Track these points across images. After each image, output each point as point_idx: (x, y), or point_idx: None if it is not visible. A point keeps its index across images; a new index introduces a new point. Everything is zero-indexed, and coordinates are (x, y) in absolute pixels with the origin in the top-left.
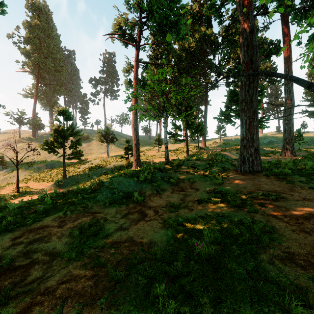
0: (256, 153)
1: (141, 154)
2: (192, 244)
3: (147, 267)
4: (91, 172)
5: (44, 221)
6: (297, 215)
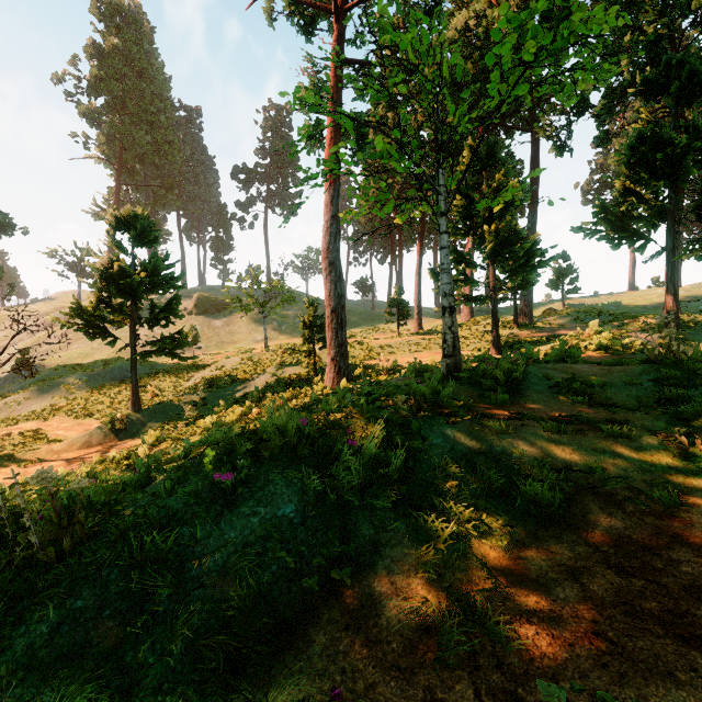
0: None
1: (352, 343)
2: None
3: None
4: (210, 392)
5: None
6: None
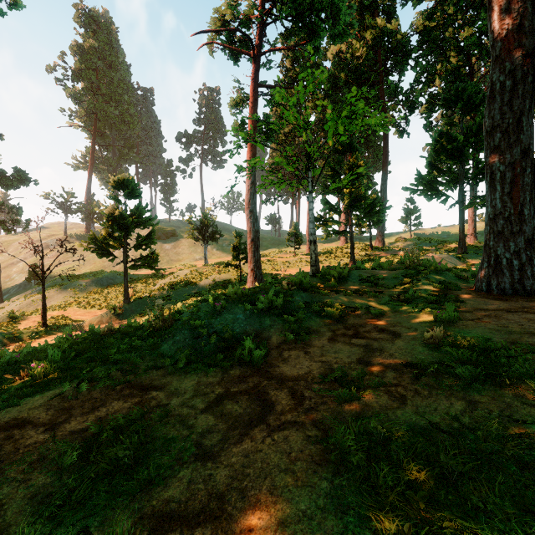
0: (531, 248)
1: (263, 260)
2: None
3: None
4: (173, 292)
5: (25, 405)
6: None
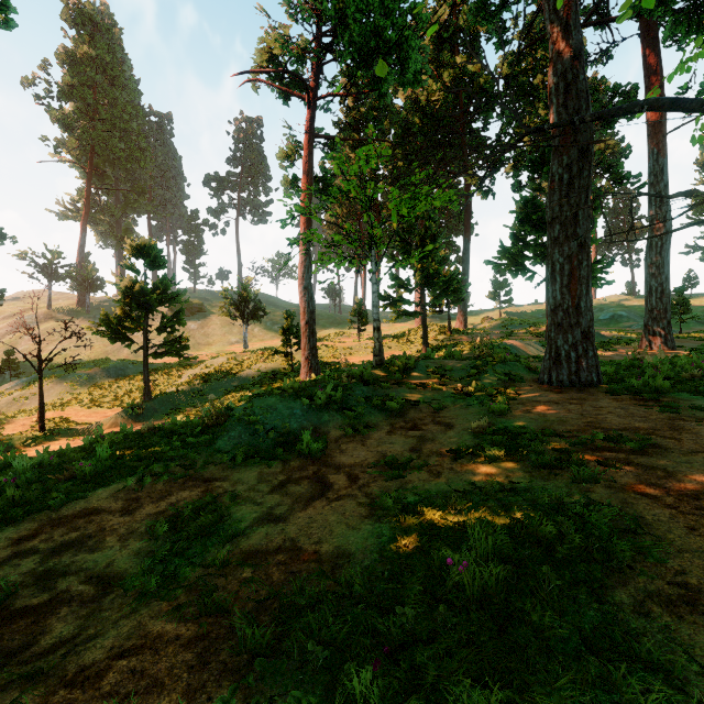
0: (587, 341)
1: (320, 346)
2: (440, 561)
3: (331, 618)
4: (206, 386)
5: (91, 498)
6: (696, 489)
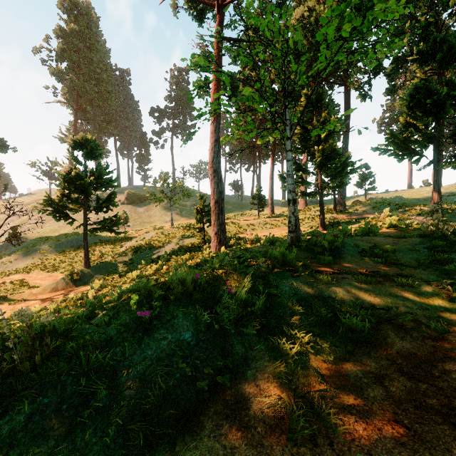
0: None
1: (228, 223)
2: None
3: None
4: (136, 255)
5: None
6: None
